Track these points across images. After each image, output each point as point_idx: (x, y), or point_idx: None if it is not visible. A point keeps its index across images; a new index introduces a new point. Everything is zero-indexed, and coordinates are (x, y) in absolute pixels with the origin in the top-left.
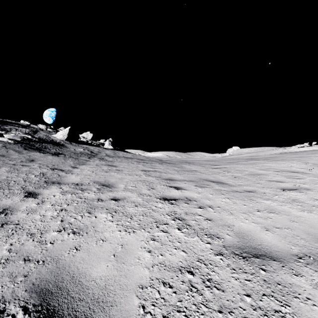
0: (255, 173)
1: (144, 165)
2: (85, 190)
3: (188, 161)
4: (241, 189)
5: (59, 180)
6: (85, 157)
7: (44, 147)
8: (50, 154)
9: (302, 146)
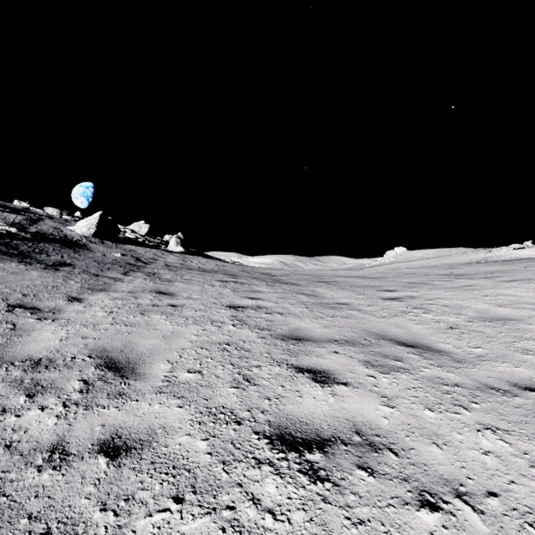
0: (493, 316)
1: (235, 291)
2: (43, 390)
3: (325, 278)
4: (497, 377)
5: (2, 344)
6: (116, 272)
7: (38, 251)
8: (41, 267)
9: (519, 246)
